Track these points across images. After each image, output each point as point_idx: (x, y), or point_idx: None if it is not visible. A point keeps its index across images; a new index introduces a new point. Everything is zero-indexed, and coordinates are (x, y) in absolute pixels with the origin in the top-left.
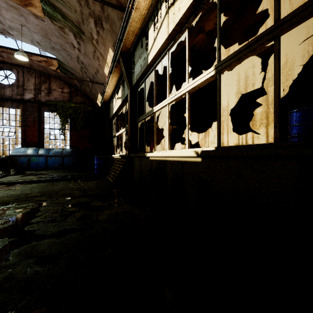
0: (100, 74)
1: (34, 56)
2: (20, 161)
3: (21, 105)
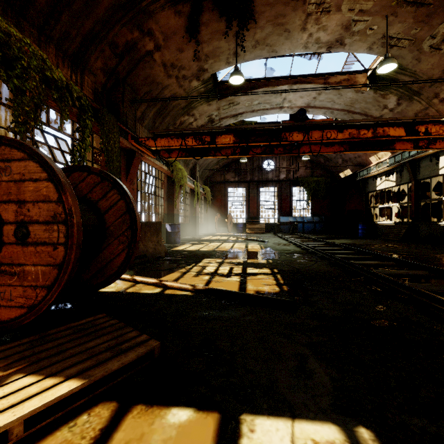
0: (361, 158)
1: None
2: (286, 226)
3: (277, 184)
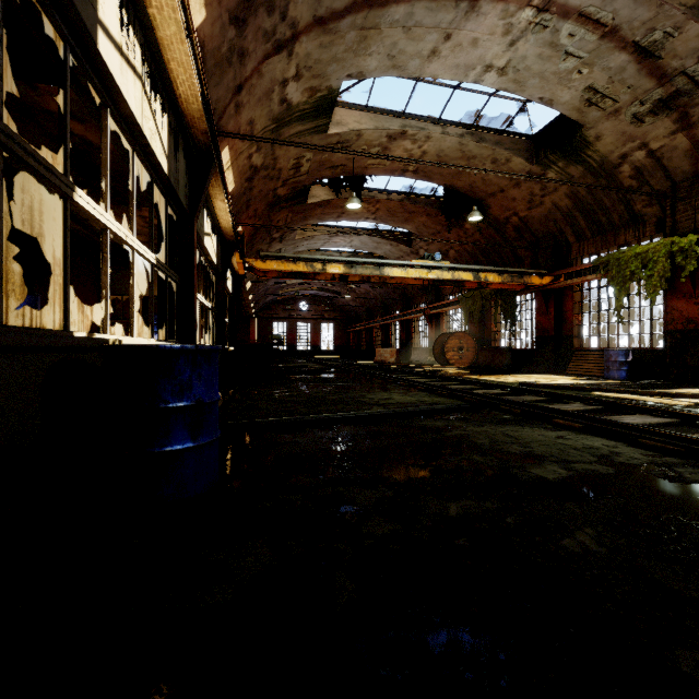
0: None
1: None
2: None
3: None
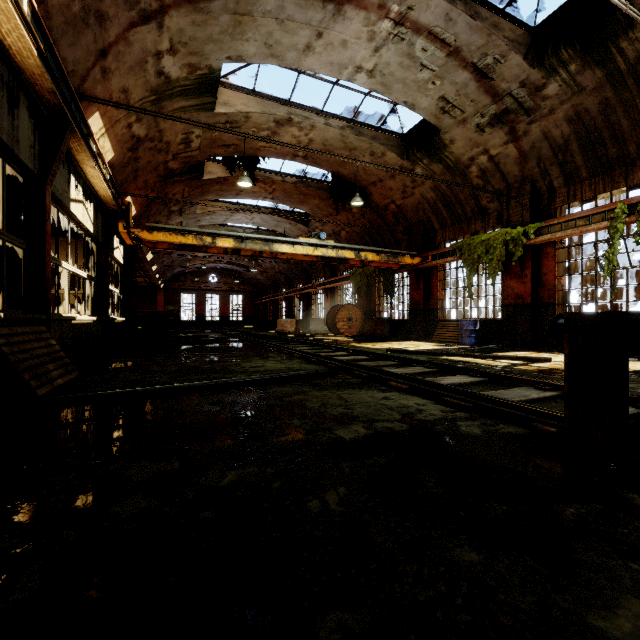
0: None
1: None
2: None
3: None
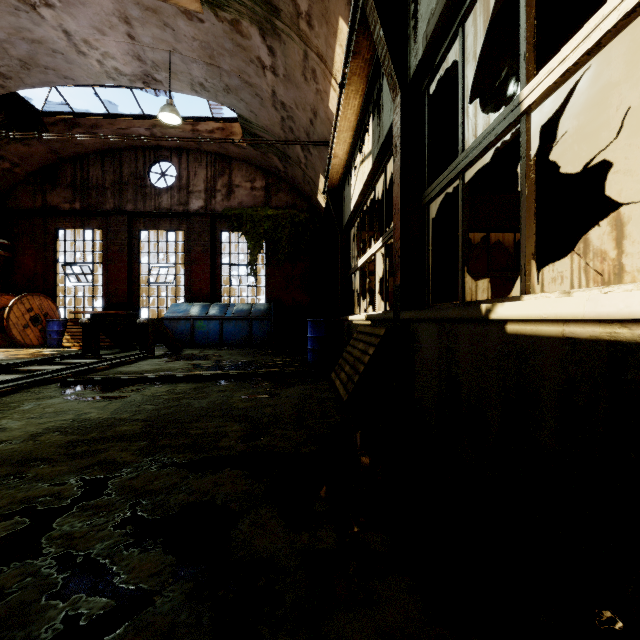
0: (319, 119)
1: (202, 124)
2: (179, 328)
3: (184, 223)
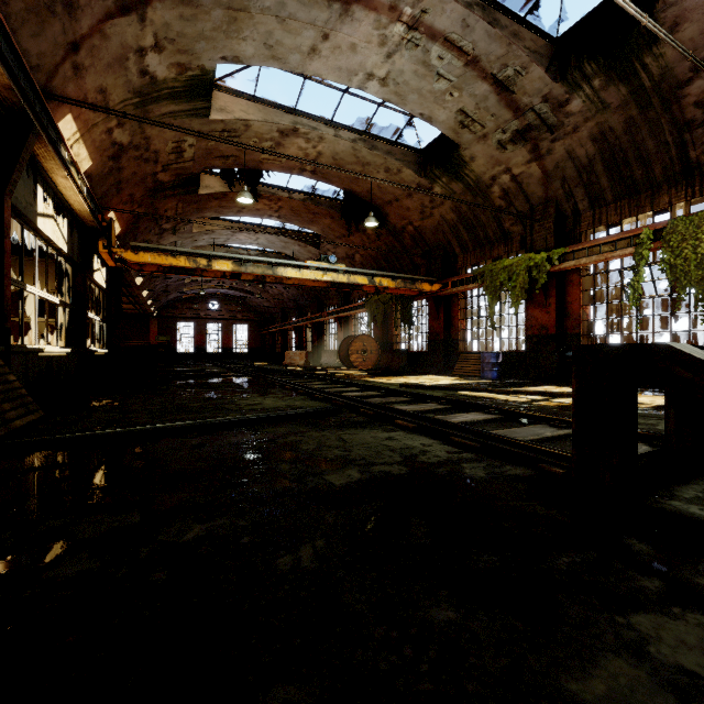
0: None
1: None
2: None
3: None
